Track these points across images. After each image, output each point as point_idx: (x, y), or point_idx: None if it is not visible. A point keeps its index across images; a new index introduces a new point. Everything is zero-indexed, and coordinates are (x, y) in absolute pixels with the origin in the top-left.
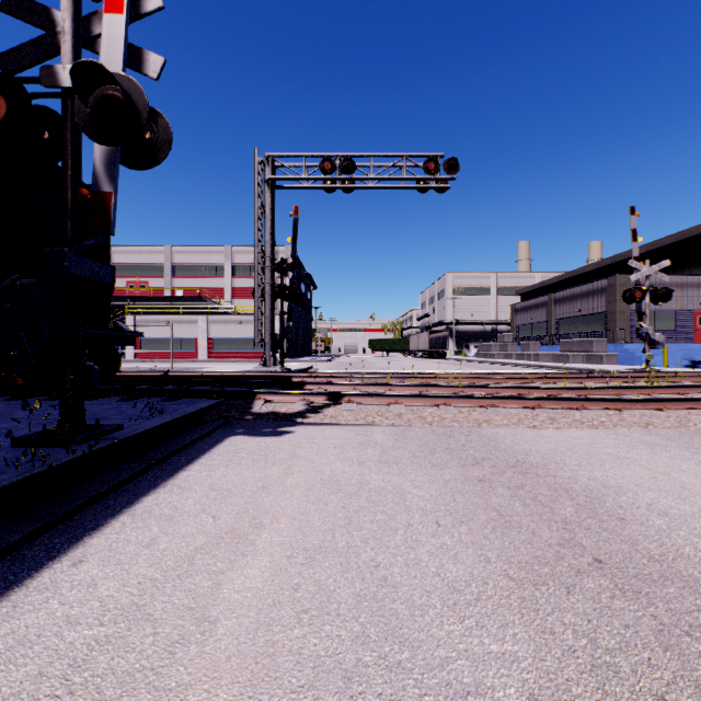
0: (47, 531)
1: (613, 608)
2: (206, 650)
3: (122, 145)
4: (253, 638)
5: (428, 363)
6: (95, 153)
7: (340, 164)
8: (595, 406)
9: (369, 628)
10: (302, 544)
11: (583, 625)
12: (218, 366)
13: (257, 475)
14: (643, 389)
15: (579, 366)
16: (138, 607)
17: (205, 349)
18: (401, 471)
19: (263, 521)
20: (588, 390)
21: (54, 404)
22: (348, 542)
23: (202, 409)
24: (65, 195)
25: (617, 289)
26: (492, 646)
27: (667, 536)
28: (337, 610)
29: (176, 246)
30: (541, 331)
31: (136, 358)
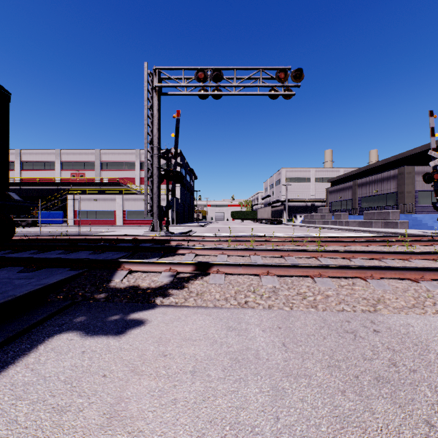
0: None
1: None
2: None
3: None
4: None
5: (272, 227)
6: None
7: (210, 74)
8: None
9: None
10: None
11: None
12: (124, 230)
13: None
14: None
15: (383, 230)
16: None
17: (121, 218)
18: None
19: None
20: (436, 254)
21: None
22: None
23: (44, 286)
24: None
25: (405, 176)
26: None
27: None
28: None
29: (103, 150)
30: (348, 205)
31: (75, 224)
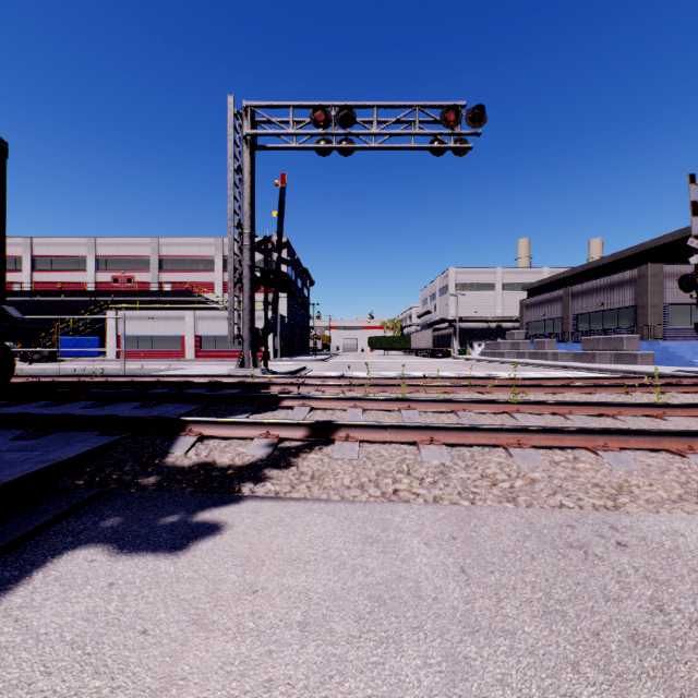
0: None
1: None
2: None
3: None
4: None
5: (434, 362)
6: None
7: (335, 115)
8: None
9: None
10: None
11: None
12: (196, 367)
13: None
14: None
15: (613, 367)
16: None
17: (192, 348)
18: None
19: None
20: None
21: None
22: None
23: (52, 465)
24: None
25: (649, 280)
26: None
27: None
28: None
29: (164, 239)
30: (556, 328)
31: (118, 357)
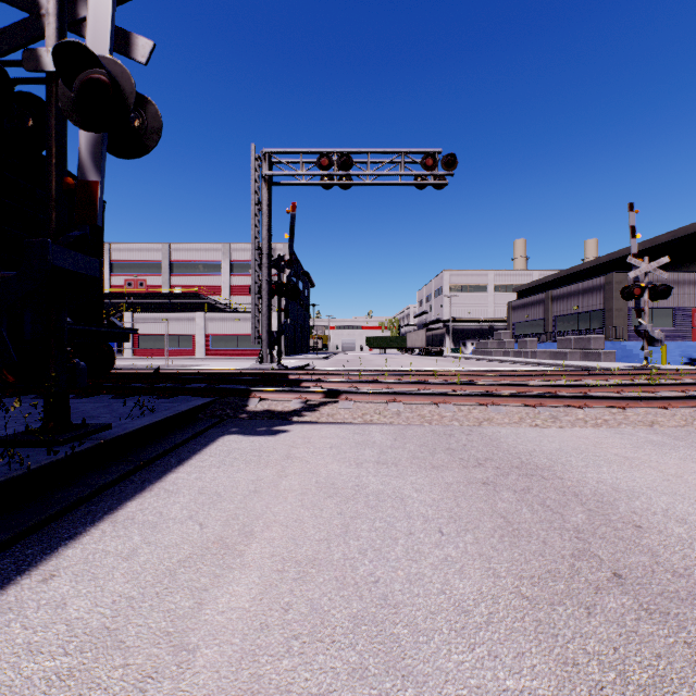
0: (20, 541)
1: (641, 633)
2: (181, 686)
3: (108, 131)
4: (236, 670)
5: (426, 360)
6: (81, 141)
7: (337, 160)
8: (597, 404)
9: (368, 658)
10: (295, 556)
11: (609, 655)
12: (215, 363)
13: (250, 478)
14: (645, 386)
15: (577, 363)
16: (109, 632)
17: (203, 347)
18: (400, 473)
19: (253, 529)
20: (589, 388)
21: (34, 403)
22: (345, 554)
23: (195, 407)
24: (49, 184)
25: (614, 287)
26: (508, 682)
27: (689, 546)
28: (332, 636)
29: (174, 244)
30: (538, 328)
31: (134, 356)
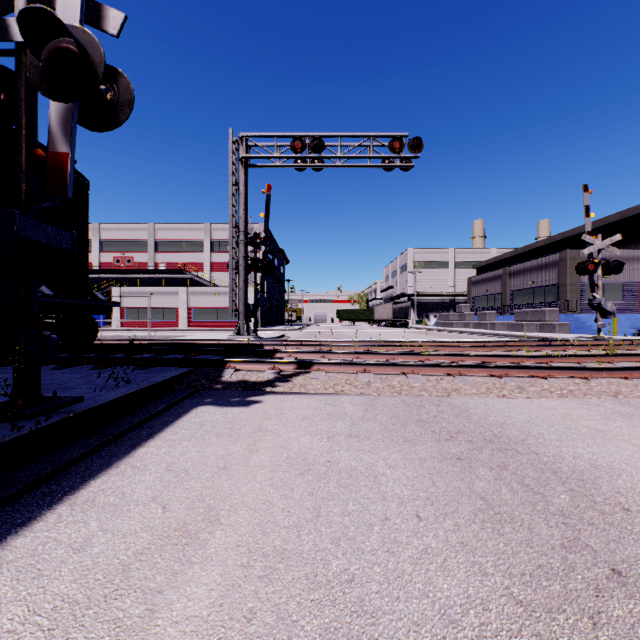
0: None
1: None
2: None
3: (76, 101)
4: None
5: (392, 331)
6: (51, 112)
7: (309, 144)
8: (561, 375)
9: None
10: (262, 547)
11: None
12: (196, 334)
13: (220, 453)
14: (603, 357)
15: (534, 334)
16: None
17: (185, 319)
18: (373, 447)
19: (219, 513)
20: (550, 358)
21: None
22: (316, 544)
23: (171, 378)
24: (18, 155)
25: (568, 263)
26: None
27: None
28: None
29: (159, 224)
30: (496, 302)
31: (121, 327)
